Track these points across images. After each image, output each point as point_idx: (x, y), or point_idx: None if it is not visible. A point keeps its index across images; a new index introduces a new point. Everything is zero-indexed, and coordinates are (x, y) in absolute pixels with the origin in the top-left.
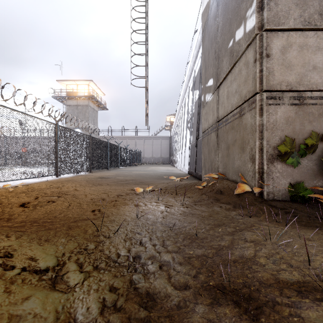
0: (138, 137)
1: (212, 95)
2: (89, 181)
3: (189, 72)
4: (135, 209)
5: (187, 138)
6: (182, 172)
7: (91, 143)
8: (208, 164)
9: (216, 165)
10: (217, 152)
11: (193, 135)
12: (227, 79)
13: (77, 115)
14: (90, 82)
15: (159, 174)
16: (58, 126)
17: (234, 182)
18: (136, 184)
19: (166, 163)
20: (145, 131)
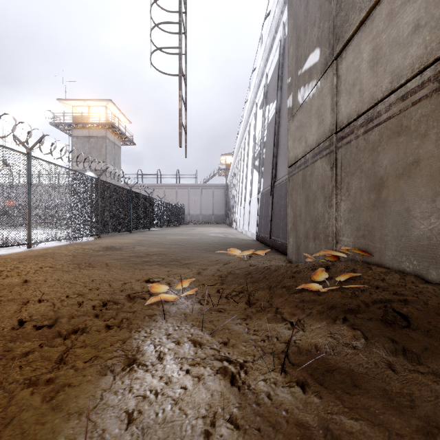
0: (180, 185)
1: (318, 81)
2: (78, 257)
3: (257, 79)
4: (111, 396)
5: (253, 183)
6: (247, 237)
7: (99, 191)
8: (306, 226)
9: (330, 229)
10: (335, 200)
11: (264, 177)
12: (372, 20)
13: (89, 151)
14: (107, 102)
15: (209, 241)
16: (31, 159)
17: (417, 279)
18: (162, 266)
19: (221, 222)
20: (190, 177)
